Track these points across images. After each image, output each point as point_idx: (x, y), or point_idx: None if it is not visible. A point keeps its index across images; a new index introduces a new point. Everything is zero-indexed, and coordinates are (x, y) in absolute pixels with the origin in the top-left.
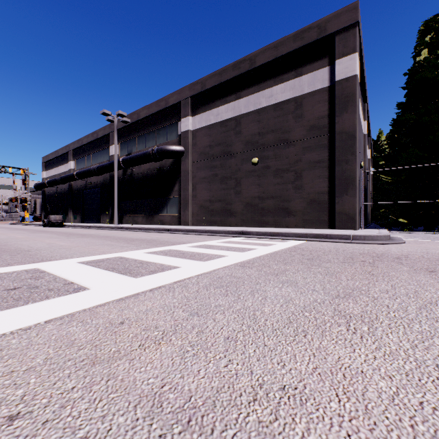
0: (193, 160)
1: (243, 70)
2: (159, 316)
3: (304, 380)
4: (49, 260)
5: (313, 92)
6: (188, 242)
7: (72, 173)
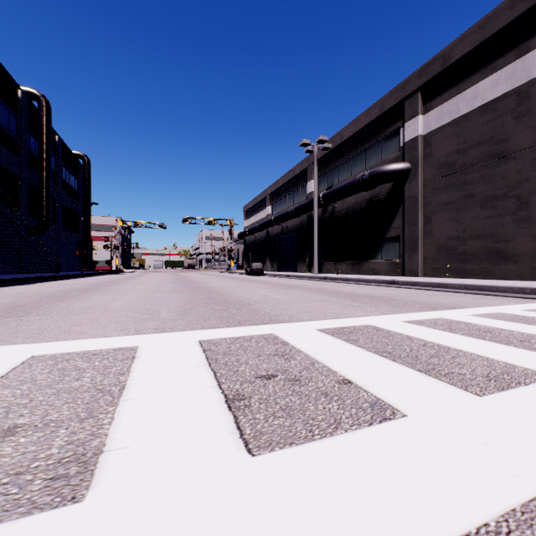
0: (425, 180)
1: None
2: None
3: None
4: (279, 322)
5: None
6: (457, 305)
7: (269, 219)
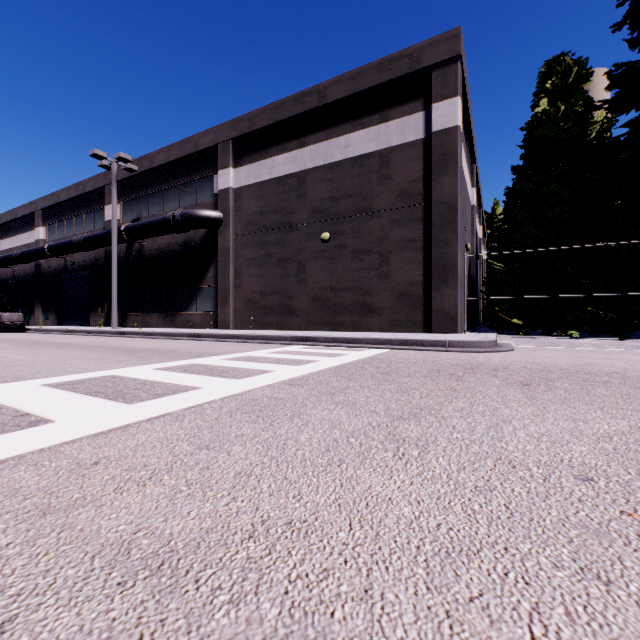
0: (236, 233)
1: (308, 107)
2: (153, 452)
3: (319, 512)
4: None
5: (404, 145)
6: (224, 353)
7: (41, 247)
